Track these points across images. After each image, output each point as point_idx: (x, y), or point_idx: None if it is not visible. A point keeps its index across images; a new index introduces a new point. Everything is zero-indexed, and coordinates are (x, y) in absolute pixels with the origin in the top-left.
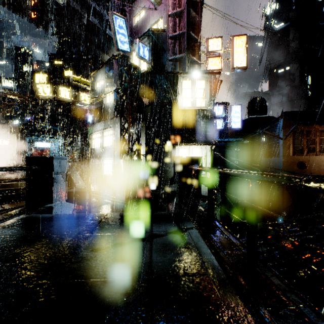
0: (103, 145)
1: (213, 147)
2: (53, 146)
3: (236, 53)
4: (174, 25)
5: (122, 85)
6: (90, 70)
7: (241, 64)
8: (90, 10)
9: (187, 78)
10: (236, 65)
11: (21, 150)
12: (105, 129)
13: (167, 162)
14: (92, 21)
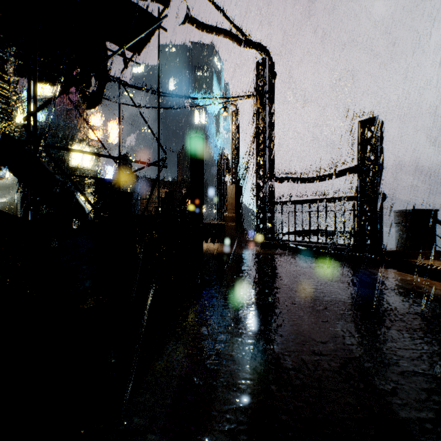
0: None
1: None
2: None
3: (110, 133)
4: (63, 97)
5: None
6: None
7: (114, 142)
8: None
9: (76, 144)
10: (110, 141)
11: None
12: None
13: None
14: None
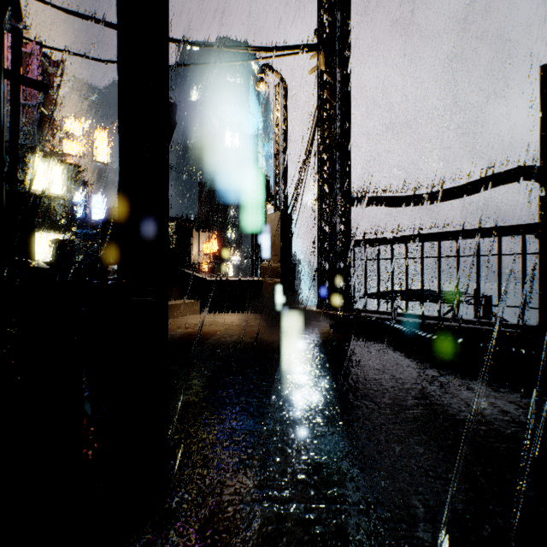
0: None
1: (73, 237)
2: None
3: (97, 146)
4: None
5: None
6: None
7: (103, 159)
8: None
9: (38, 159)
10: (97, 158)
11: None
12: None
13: None
14: None
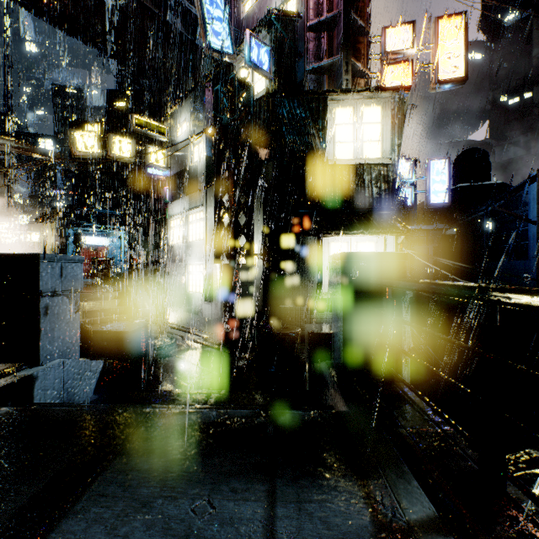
0: (187, 238)
1: (401, 237)
2: (112, 242)
3: (443, 51)
4: (319, 3)
5: (217, 119)
6: (166, 107)
7: (455, 72)
8: (168, 2)
9: (344, 102)
10: (443, 75)
11: (59, 249)
12: (191, 210)
13: (305, 269)
14: (172, 23)
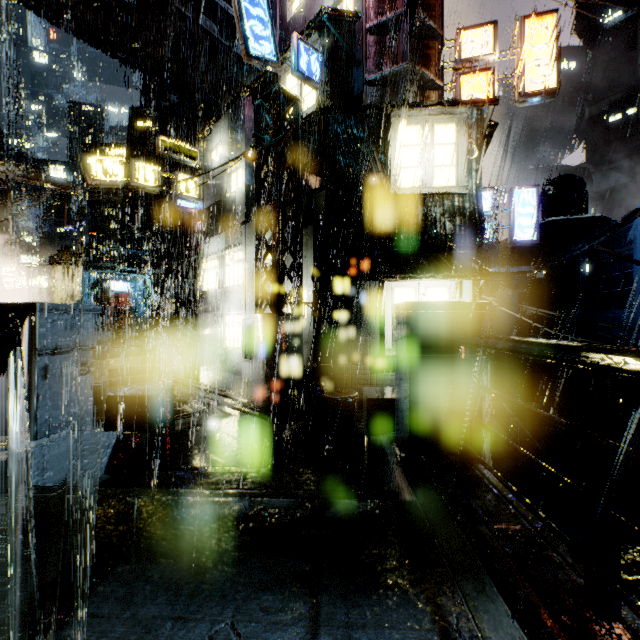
0: (223, 283)
1: (480, 282)
2: (135, 288)
3: (530, 58)
4: (381, 0)
5: (258, 139)
6: (199, 127)
7: (545, 82)
8: (201, 2)
9: (411, 120)
10: (530, 86)
11: (72, 296)
12: (228, 250)
13: (364, 320)
14: (205, 26)
